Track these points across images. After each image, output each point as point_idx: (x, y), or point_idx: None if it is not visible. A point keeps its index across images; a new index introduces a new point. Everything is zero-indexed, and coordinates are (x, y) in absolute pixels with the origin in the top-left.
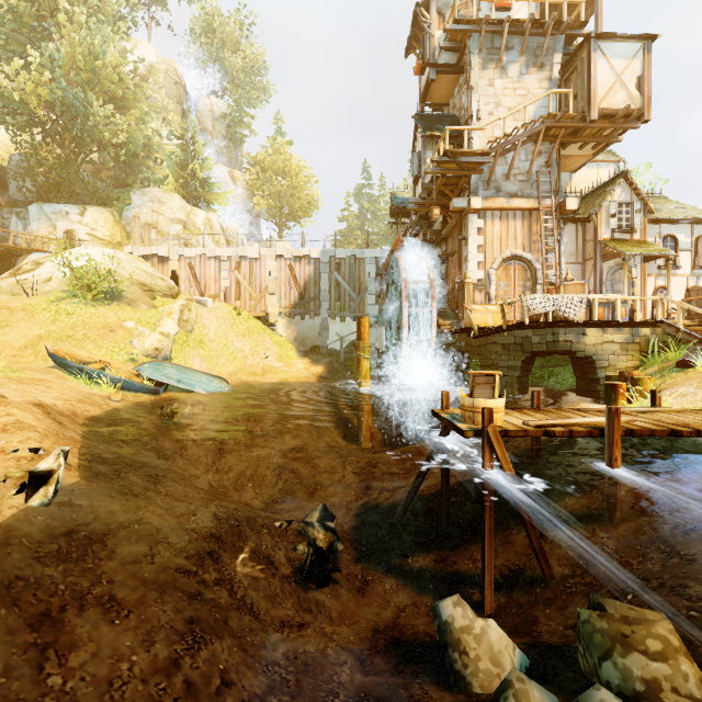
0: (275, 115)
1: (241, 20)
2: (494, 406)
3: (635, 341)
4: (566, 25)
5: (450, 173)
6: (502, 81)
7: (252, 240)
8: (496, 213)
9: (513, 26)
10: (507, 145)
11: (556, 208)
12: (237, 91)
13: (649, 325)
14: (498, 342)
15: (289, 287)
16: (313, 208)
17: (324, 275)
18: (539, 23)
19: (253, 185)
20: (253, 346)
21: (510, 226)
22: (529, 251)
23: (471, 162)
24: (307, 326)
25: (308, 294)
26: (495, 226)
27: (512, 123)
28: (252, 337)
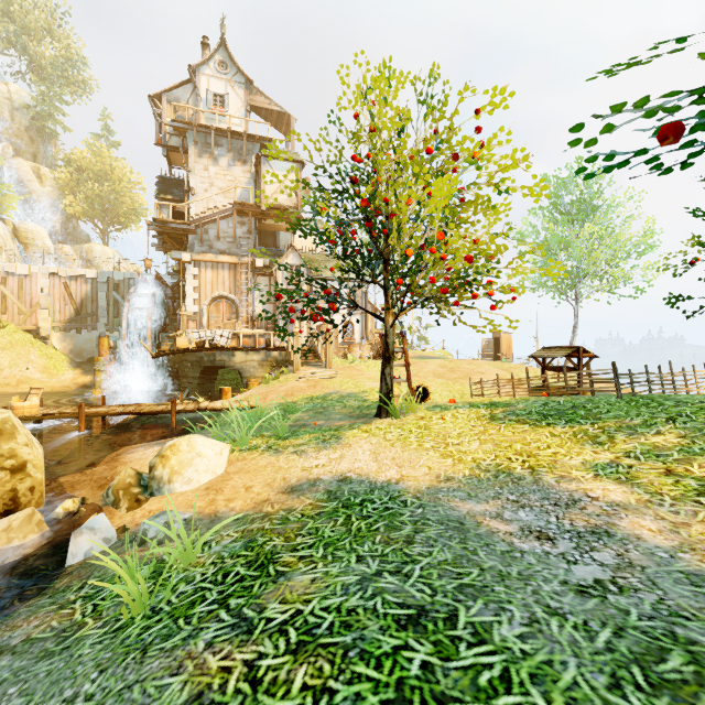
0: (103, 111)
1: (52, 7)
2: (21, 405)
3: (268, 360)
4: (257, 139)
5: (170, 232)
6: (215, 168)
7: (27, 256)
8: (209, 264)
9: (220, 132)
10: (207, 219)
11: (252, 265)
12: (44, 84)
13: (278, 349)
14: (188, 360)
15: (64, 304)
16: (141, 215)
17: (101, 294)
18: (238, 133)
19: (65, 186)
20: (14, 358)
21: (220, 274)
22: (234, 293)
23: (179, 228)
24: (84, 339)
25: (85, 310)
26: (208, 273)
27: (223, 199)
28: (15, 350)
